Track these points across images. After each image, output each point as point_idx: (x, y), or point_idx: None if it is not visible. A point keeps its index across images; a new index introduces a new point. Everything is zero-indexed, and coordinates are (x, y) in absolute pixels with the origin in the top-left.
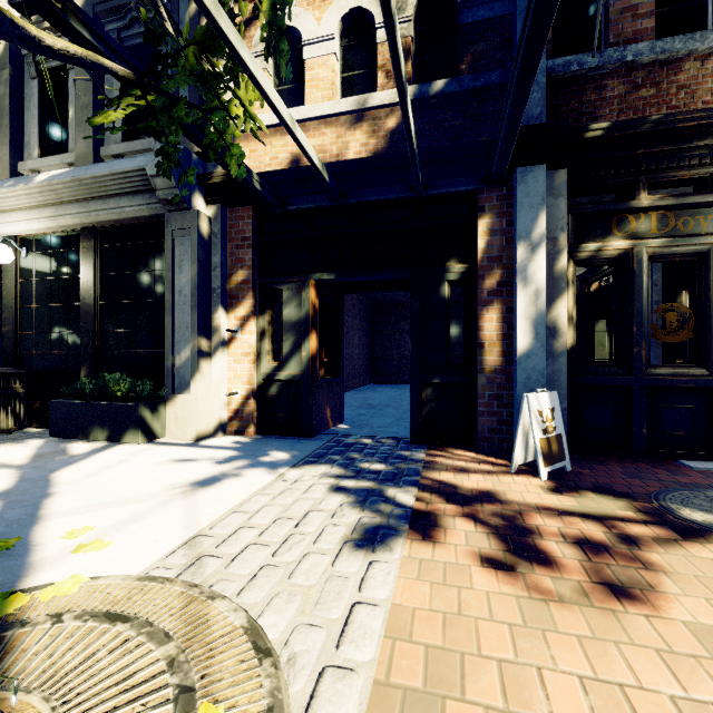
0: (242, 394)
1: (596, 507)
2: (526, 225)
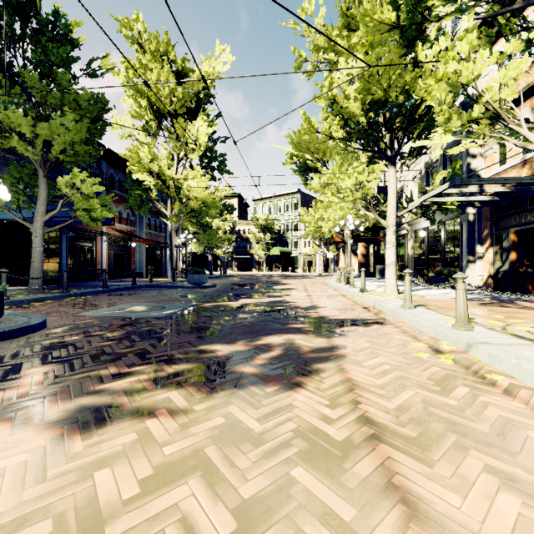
0: (486, 276)
1: None
2: None
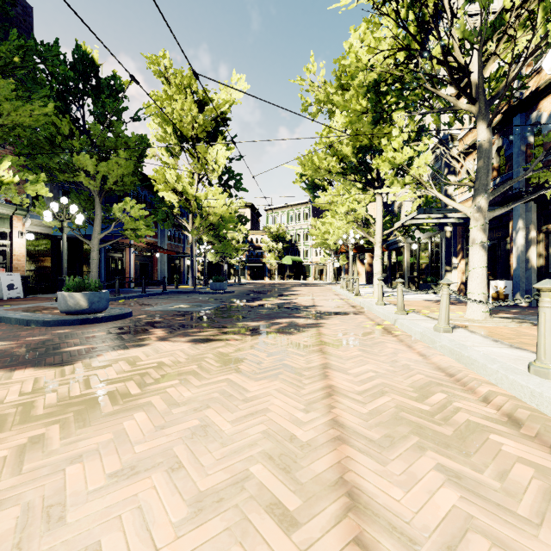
0: (459, 283)
1: None
2: (515, 225)
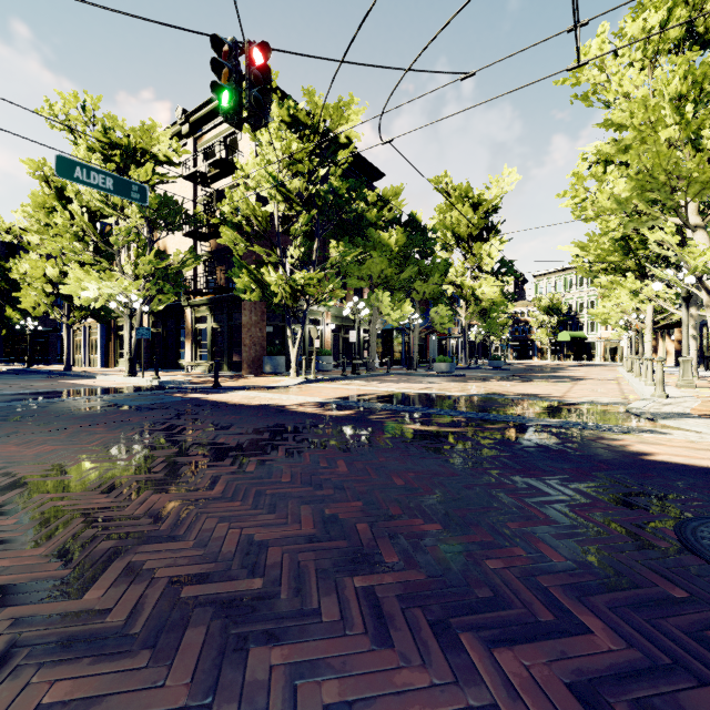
0: None
1: None
2: None
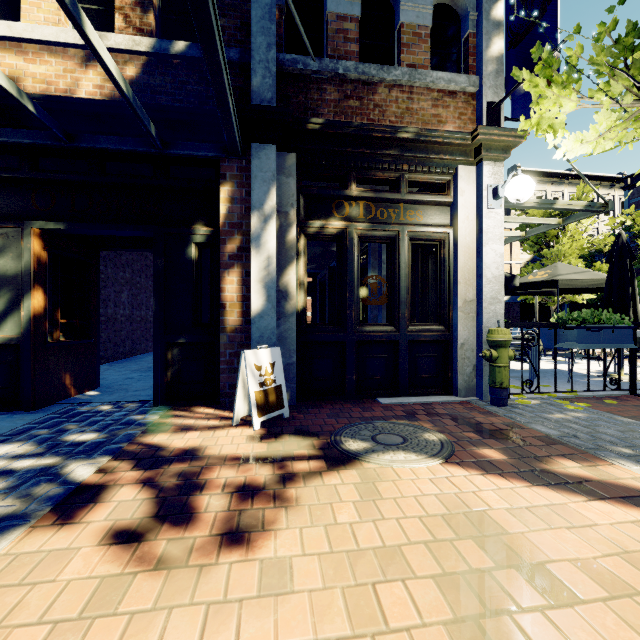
0: None
1: (284, 449)
2: (260, 197)
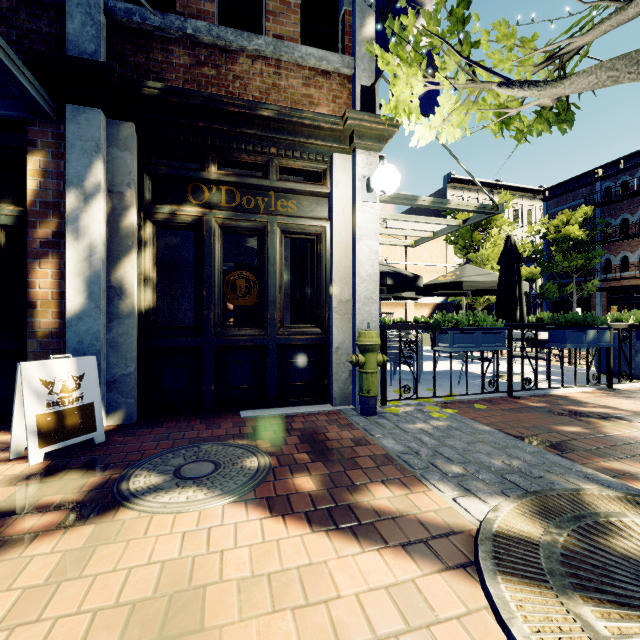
0: None
1: (40, 494)
2: (78, 171)
